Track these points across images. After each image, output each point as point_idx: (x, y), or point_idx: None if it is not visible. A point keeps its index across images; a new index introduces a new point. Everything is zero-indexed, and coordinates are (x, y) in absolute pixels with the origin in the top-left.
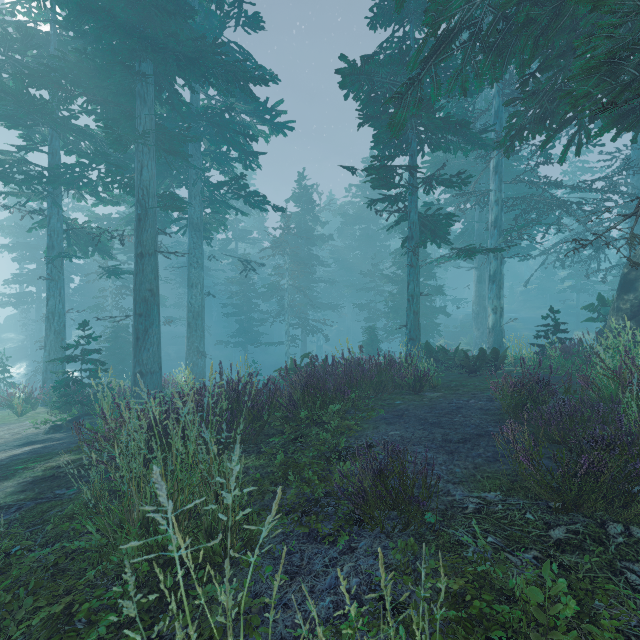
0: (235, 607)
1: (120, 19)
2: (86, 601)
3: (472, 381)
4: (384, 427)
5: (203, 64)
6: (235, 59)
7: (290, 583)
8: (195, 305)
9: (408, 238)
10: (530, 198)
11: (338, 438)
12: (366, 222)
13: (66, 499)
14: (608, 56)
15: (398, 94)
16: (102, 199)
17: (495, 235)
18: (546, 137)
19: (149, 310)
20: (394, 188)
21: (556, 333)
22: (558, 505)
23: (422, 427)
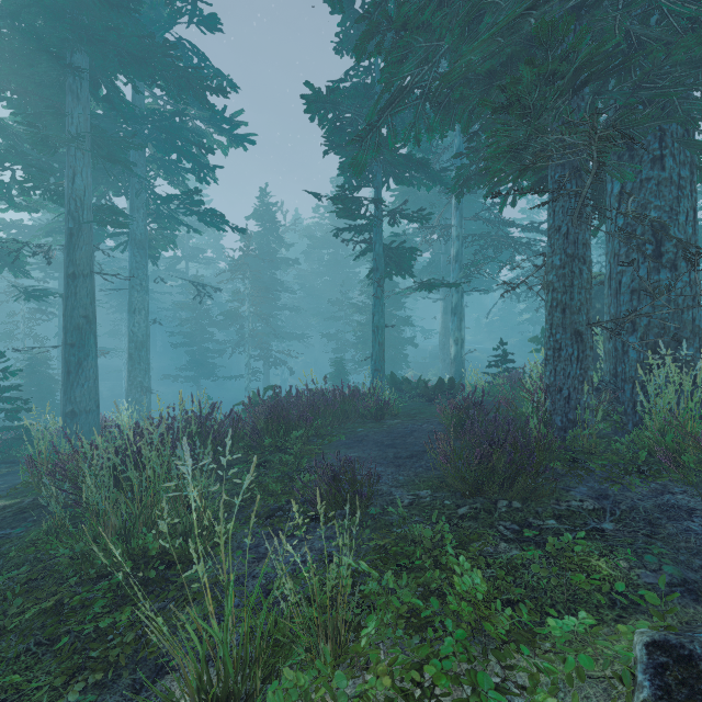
0: (213, 580)
1: (47, 1)
2: (76, 594)
3: (430, 409)
4: (344, 450)
5: (151, 64)
6: (187, 58)
7: (257, 564)
8: (138, 334)
9: (373, 269)
10: (487, 236)
11: (301, 462)
12: (335, 246)
13: (15, 537)
14: (509, 147)
15: (359, 138)
16: (16, 205)
17: (456, 269)
18: (488, 189)
19: (84, 339)
20: (360, 219)
21: (505, 363)
22: (464, 490)
23: (378, 448)
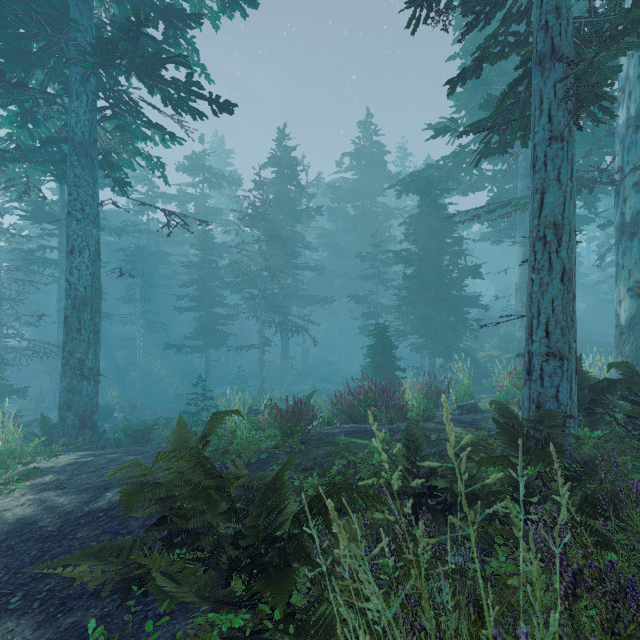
0: None
1: None
2: None
3: None
4: None
5: None
6: None
7: None
8: (78, 285)
9: (541, 57)
10: None
11: None
12: (362, 199)
13: None
14: None
15: None
16: None
17: (639, 142)
18: None
19: None
20: None
21: None
22: None
23: None
